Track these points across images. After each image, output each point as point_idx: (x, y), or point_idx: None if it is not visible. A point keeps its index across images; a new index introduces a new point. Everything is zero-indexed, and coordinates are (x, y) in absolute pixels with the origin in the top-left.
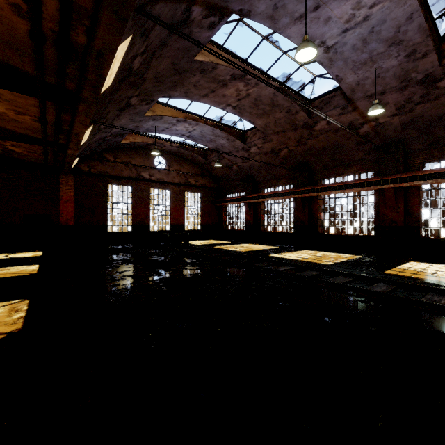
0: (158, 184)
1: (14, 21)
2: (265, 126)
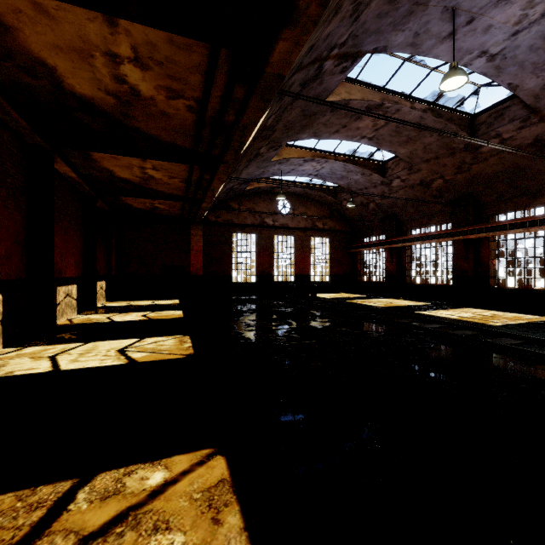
0: (282, 230)
1: (186, 116)
2: (410, 154)
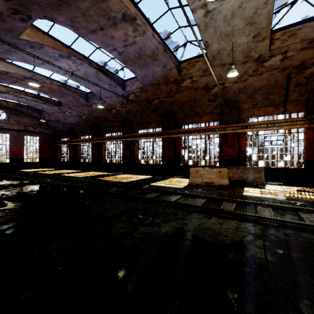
0: None
1: None
2: (66, 102)
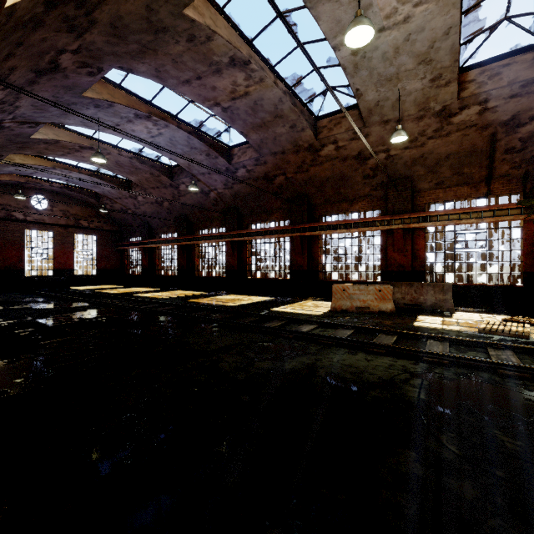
0: (36, 225)
1: None
2: (139, 181)
